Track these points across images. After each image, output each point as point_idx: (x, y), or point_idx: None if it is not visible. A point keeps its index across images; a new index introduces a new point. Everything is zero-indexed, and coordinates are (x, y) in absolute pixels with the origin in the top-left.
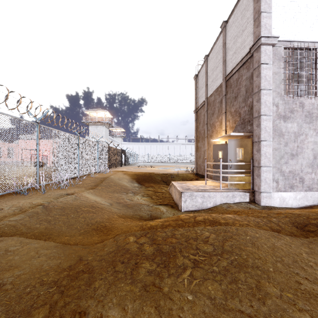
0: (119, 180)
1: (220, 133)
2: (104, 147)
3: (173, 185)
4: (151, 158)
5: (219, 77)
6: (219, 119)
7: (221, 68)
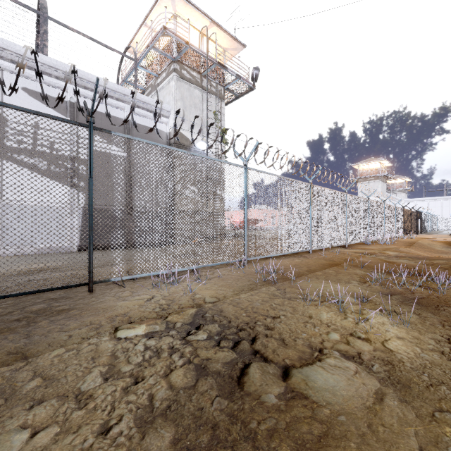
0: (430, 245)
1: None
2: (399, 210)
3: None
4: None
5: None
6: None
7: None
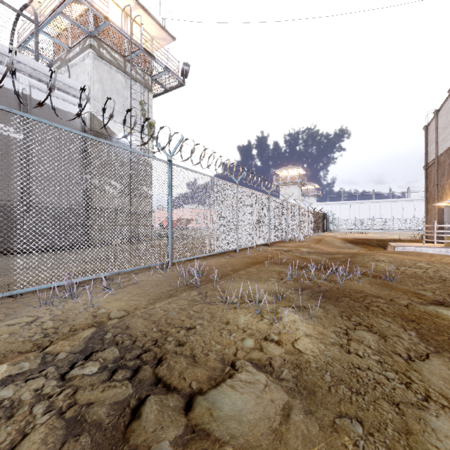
0: (332, 242)
1: (449, 197)
2: (311, 212)
3: (389, 245)
4: (360, 224)
5: (448, 139)
6: (448, 181)
7: (449, 131)
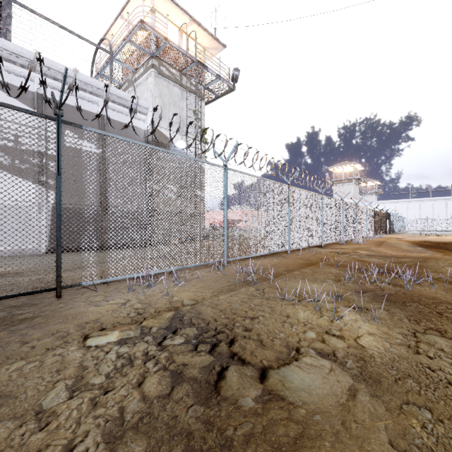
0: (397, 244)
1: None
2: (370, 212)
3: None
4: (433, 224)
5: None
6: None
7: None
